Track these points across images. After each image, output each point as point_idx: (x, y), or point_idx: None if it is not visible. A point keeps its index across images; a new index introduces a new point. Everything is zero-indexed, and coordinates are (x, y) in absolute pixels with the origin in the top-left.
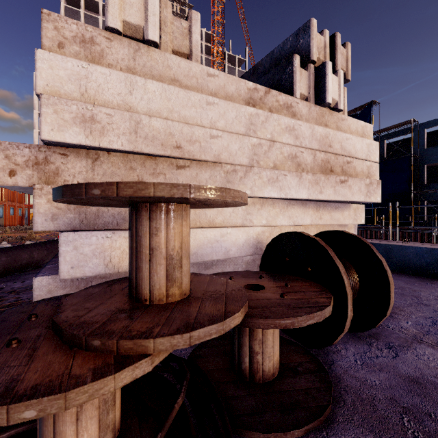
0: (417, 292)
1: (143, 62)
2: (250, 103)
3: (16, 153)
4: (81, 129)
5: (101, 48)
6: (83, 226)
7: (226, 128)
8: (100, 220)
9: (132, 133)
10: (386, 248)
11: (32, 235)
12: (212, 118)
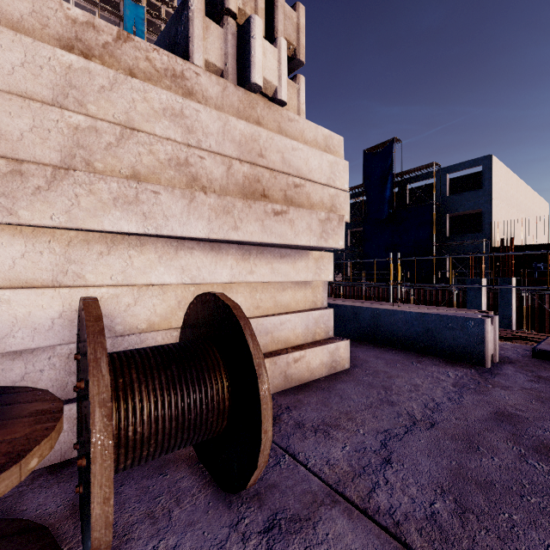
0: (392, 379)
1: None
2: (75, 48)
3: None
4: None
5: None
6: None
7: None
8: None
9: None
10: (373, 314)
11: None
12: None
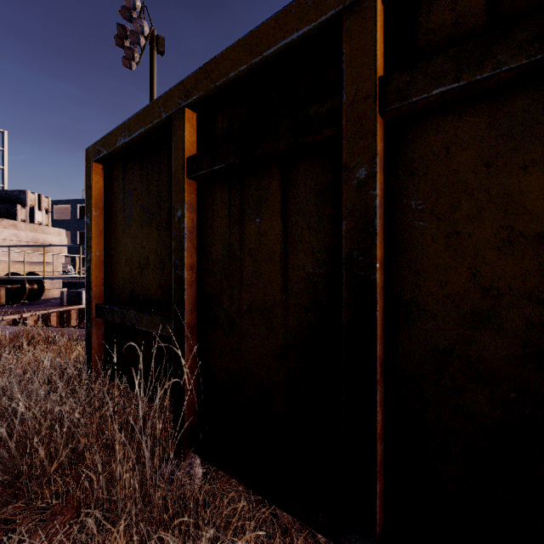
0: None
1: None
2: None
3: None
4: None
5: None
6: None
7: None
8: None
9: None
10: (82, 283)
11: None
12: None
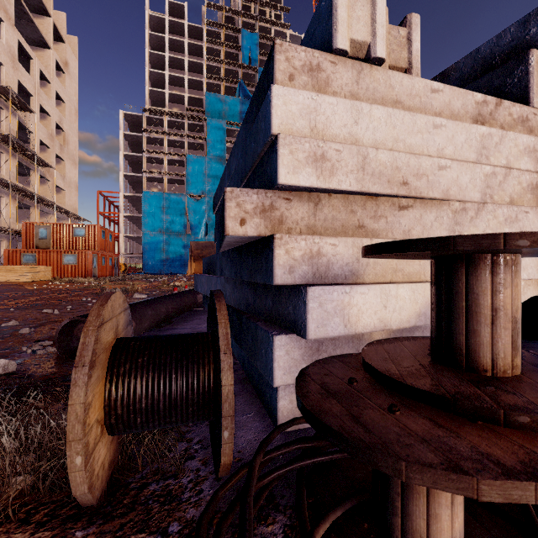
0: None
1: (365, 85)
2: (478, 121)
3: (246, 200)
4: (312, 170)
5: (326, 75)
6: (315, 279)
7: (454, 155)
8: (330, 273)
9: (359, 170)
10: None
11: (135, 286)
12: (439, 145)
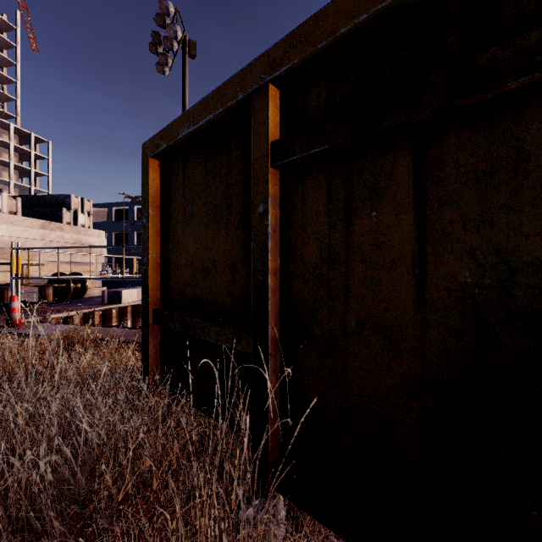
0: None
1: None
2: (43, 228)
3: None
4: None
5: None
6: None
7: (33, 238)
8: None
9: None
10: (119, 283)
11: None
12: (27, 235)
